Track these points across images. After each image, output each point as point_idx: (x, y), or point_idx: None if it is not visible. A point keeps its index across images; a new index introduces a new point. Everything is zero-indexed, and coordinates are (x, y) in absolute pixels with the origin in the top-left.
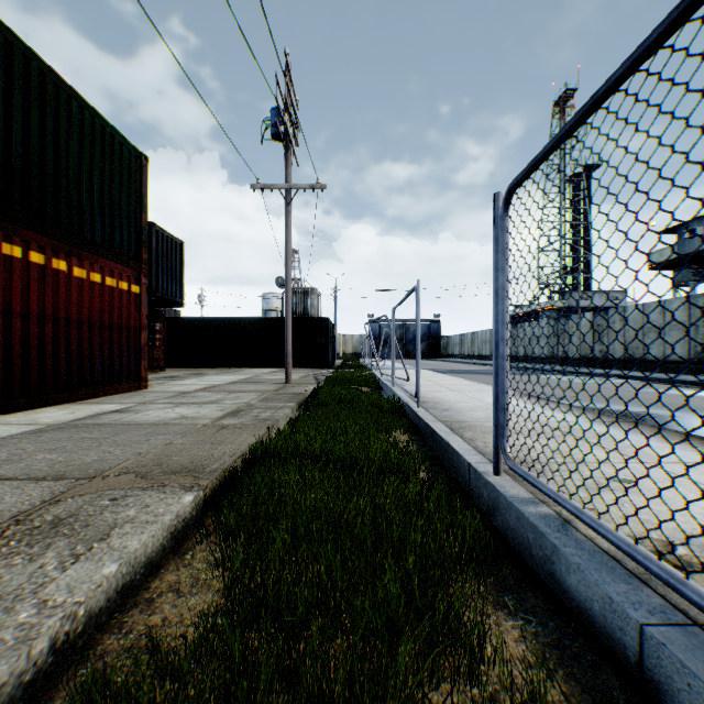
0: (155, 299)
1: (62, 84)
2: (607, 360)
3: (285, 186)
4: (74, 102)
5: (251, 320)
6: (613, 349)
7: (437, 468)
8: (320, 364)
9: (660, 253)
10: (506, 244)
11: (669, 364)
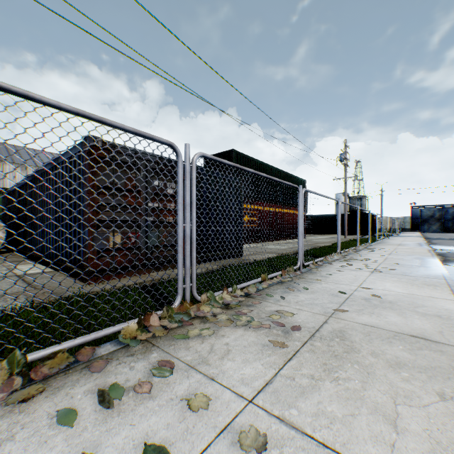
0: None
1: (295, 177)
2: None
3: (344, 178)
4: (296, 179)
5: (331, 215)
6: None
7: None
8: (363, 234)
9: None
10: (369, 217)
11: None
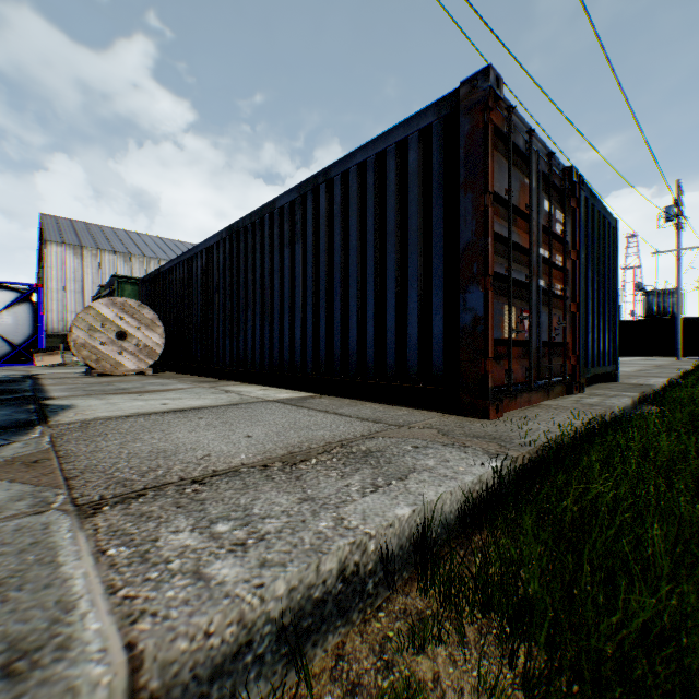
0: None
1: None
2: None
3: (675, 250)
4: None
5: (621, 322)
6: None
7: None
8: (690, 354)
9: None
10: None
11: None
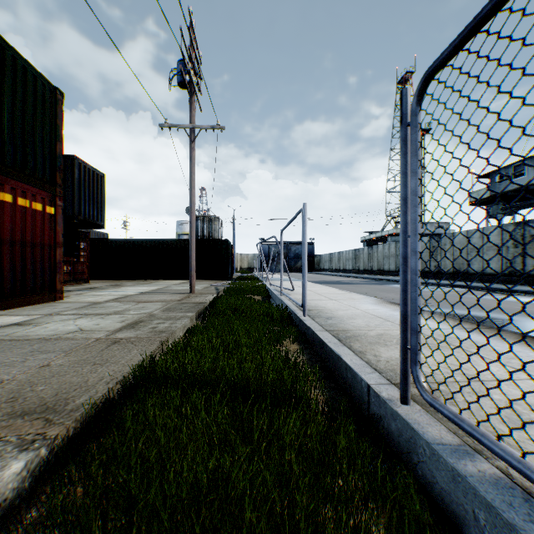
0: (78, 222)
1: None
2: (440, 273)
3: (189, 126)
4: None
5: (164, 241)
6: (445, 264)
7: (329, 382)
8: (221, 277)
9: (478, 193)
10: (418, 143)
11: (487, 276)
